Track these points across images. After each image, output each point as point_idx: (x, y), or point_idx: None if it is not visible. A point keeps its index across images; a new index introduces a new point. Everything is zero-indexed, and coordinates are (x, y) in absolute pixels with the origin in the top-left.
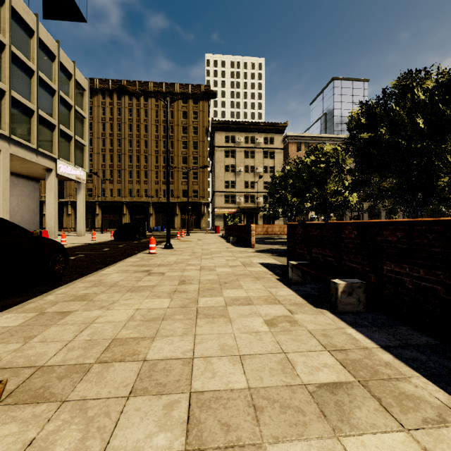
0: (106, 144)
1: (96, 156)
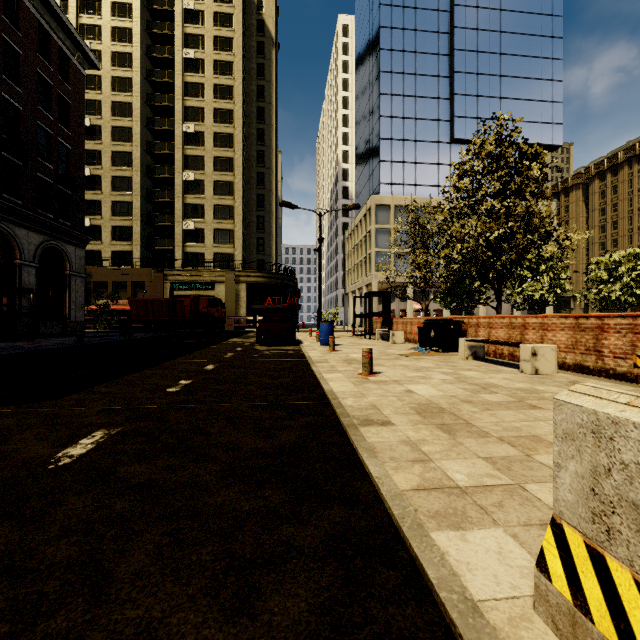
0: (632, 223)
1: (622, 240)
